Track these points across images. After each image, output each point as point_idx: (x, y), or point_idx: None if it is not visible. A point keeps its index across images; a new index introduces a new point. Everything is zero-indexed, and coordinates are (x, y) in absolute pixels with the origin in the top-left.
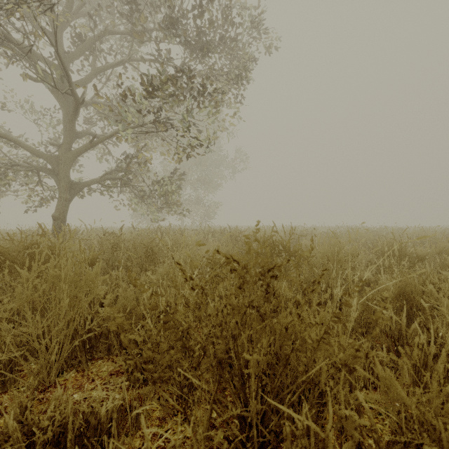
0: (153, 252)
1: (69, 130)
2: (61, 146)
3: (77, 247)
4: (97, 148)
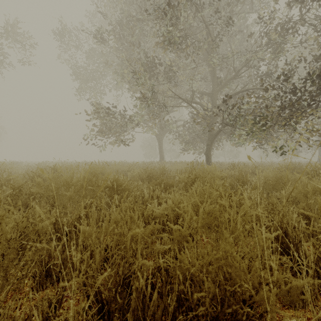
0: None
1: None
2: None
3: None
4: None
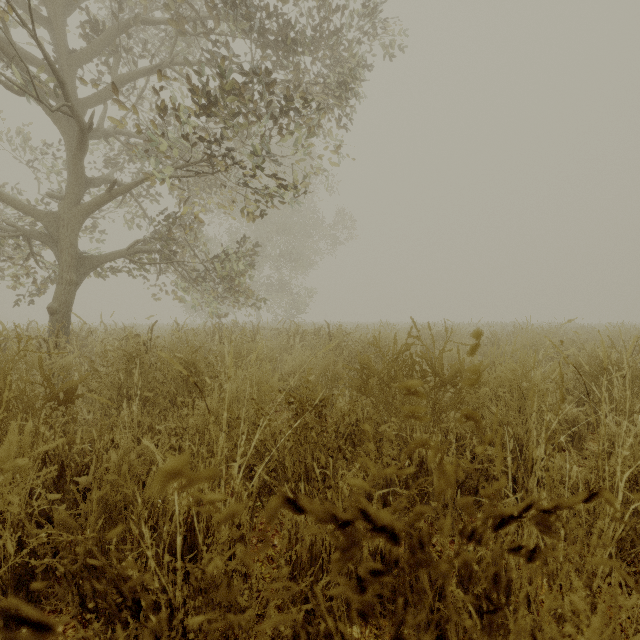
0: (197, 372)
1: (76, 173)
2: (63, 198)
3: (66, 361)
4: (126, 205)
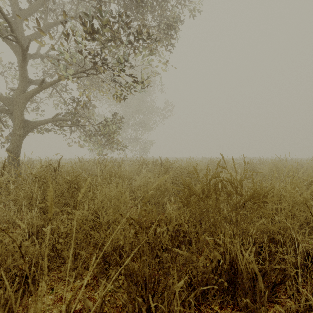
0: (78, 188)
1: (22, 75)
2: (16, 89)
3: None
4: (55, 96)
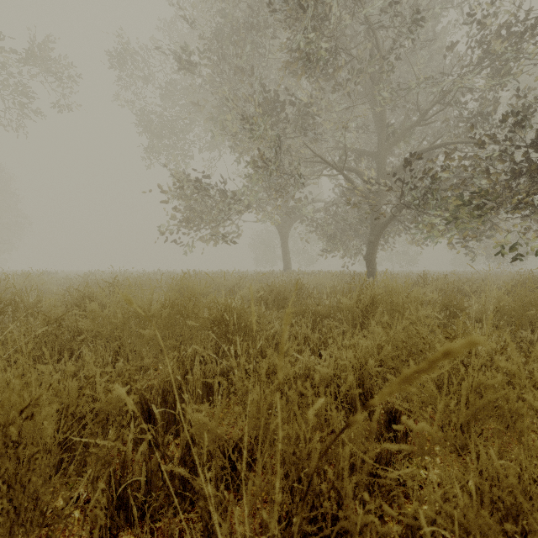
0: None
1: None
2: None
3: None
4: None
